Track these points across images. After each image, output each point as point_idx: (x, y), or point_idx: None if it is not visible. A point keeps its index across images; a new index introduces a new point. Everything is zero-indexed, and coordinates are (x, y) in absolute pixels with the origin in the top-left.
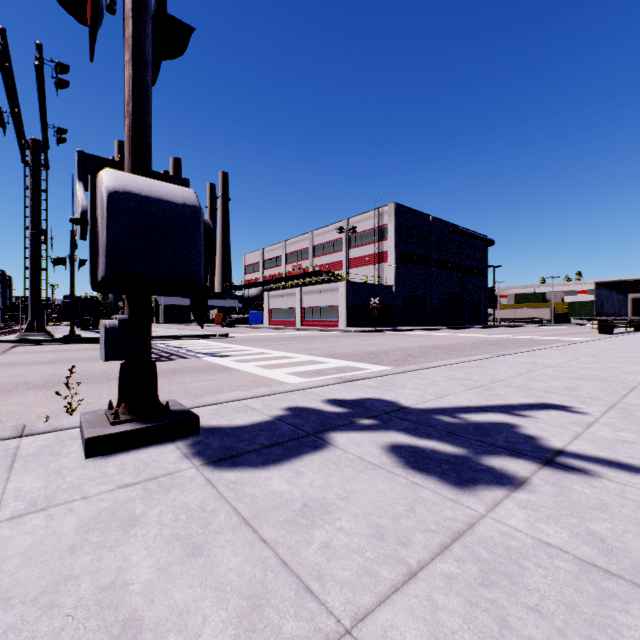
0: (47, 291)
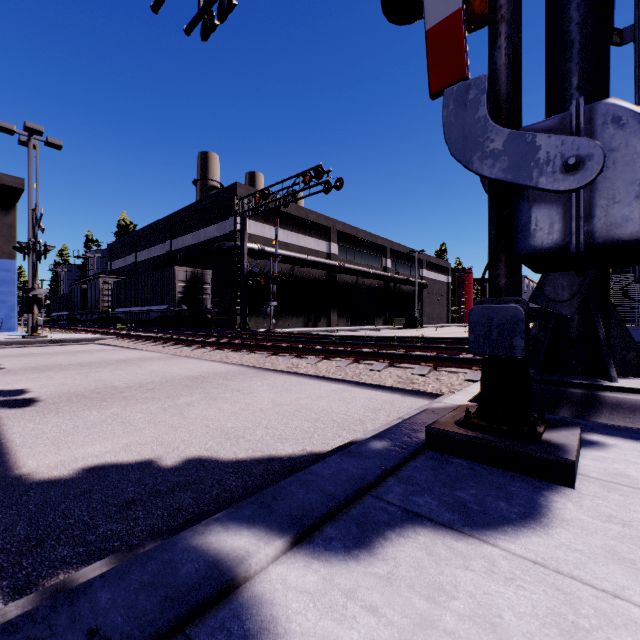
0: None
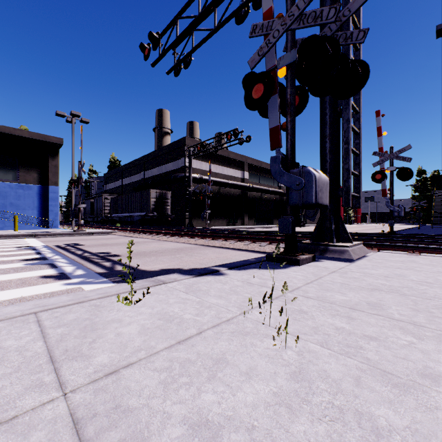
0: (344, 151)
